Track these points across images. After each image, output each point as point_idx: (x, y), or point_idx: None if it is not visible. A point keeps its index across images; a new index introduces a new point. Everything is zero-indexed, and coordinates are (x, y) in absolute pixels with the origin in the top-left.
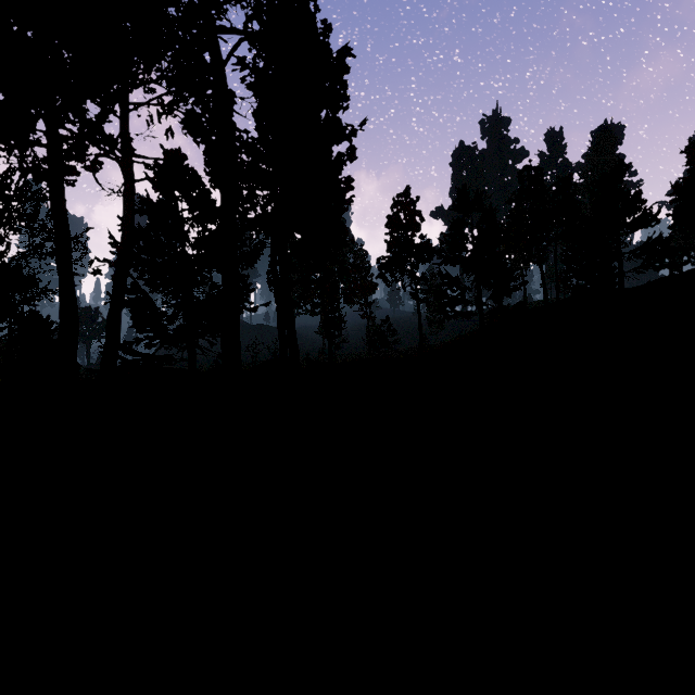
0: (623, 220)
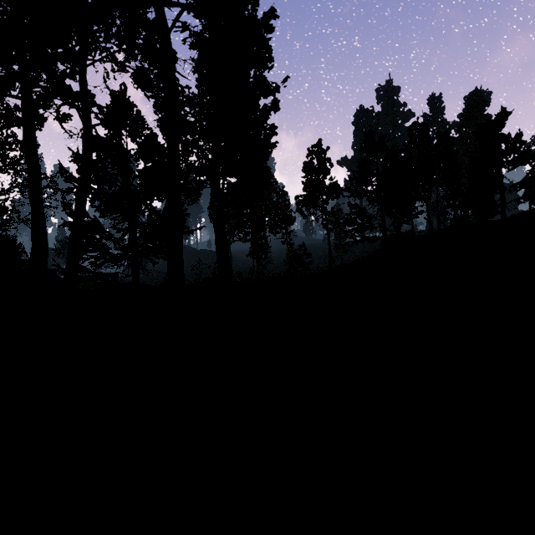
0: (507, 158)
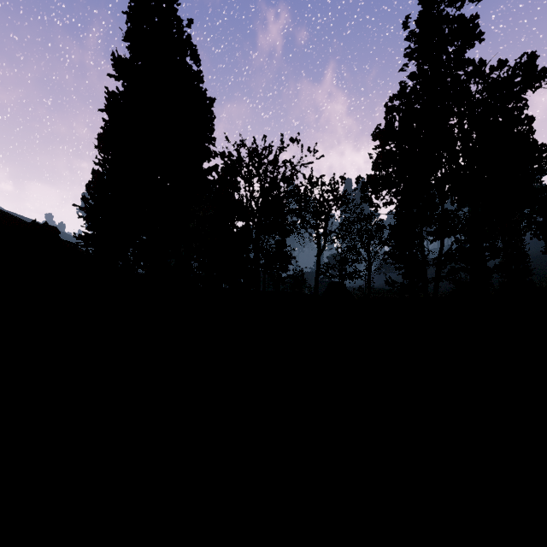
0: None
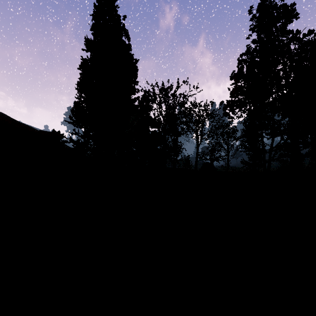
0: None
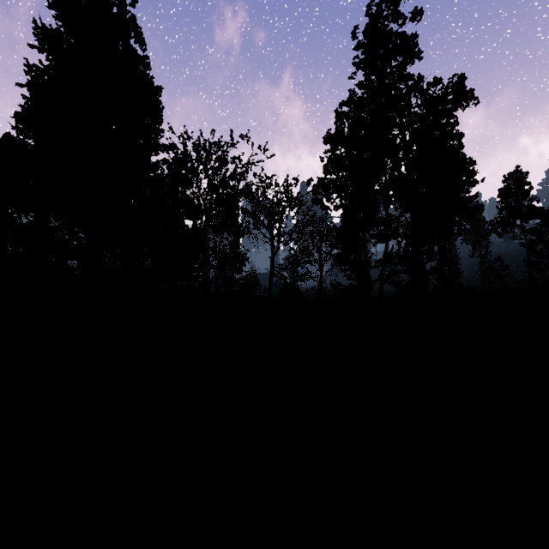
0: None
